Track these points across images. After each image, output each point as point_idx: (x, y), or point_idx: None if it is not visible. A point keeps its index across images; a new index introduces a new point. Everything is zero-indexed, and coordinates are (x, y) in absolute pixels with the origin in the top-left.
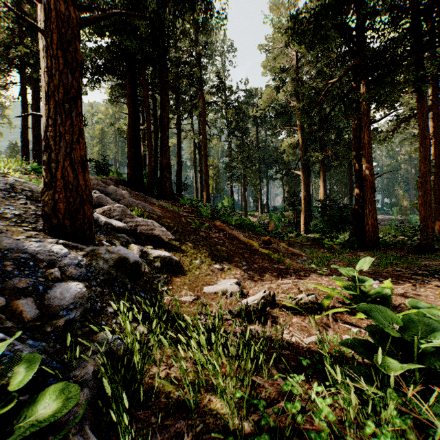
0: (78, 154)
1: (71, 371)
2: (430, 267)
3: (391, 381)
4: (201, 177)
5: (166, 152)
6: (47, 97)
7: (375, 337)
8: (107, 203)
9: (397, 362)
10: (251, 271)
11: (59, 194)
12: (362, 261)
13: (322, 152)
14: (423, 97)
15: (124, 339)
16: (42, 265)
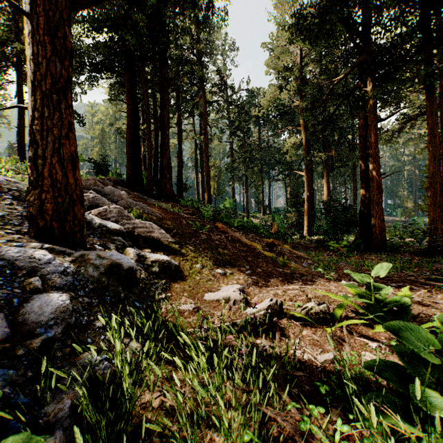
0: (67, 150)
1: (43, 406)
2: (442, 271)
3: (437, 423)
4: (203, 177)
5: (166, 151)
6: (33, 88)
7: (406, 360)
8: (103, 204)
9: (438, 395)
10: (255, 276)
11: (46, 193)
12: (377, 267)
13: (325, 152)
14: (432, 95)
15: (112, 359)
16: (22, 273)
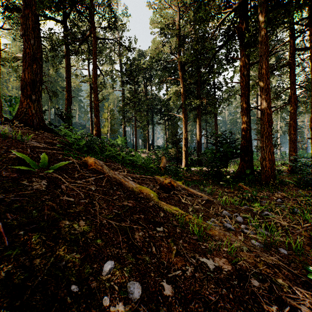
0: None
1: None
2: None
3: None
4: None
5: (32, 65)
6: None
7: None
8: None
9: None
10: None
11: None
12: None
13: (199, 99)
14: None
15: None
16: None
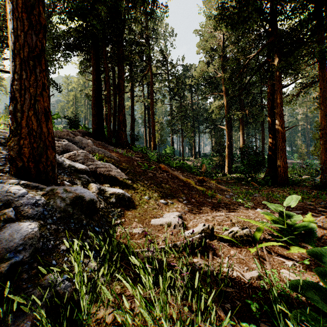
0: (41, 105)
1: None
2: None
3: None
4: (149, 130)
5: (122, 110)
6: (13, 55)
7: (326, 282)
8: (73, 150)
9: None
10: (190, 205)
11: (24, 140)
12: (288, 198)
13: (241, 111)
14: (324, 67)
15: (73, 278)
16: None
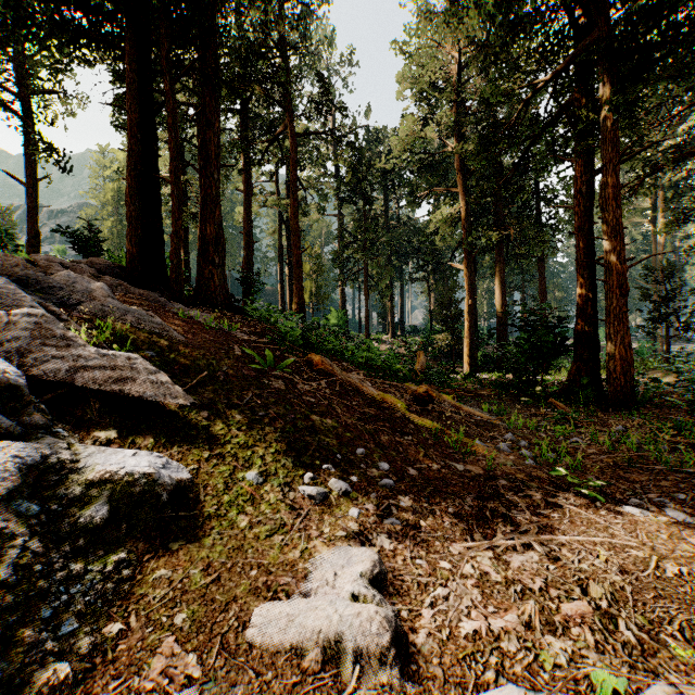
0: None
1: None
2: None
3: None
4: (291, 273)
5: (214, 212)
6: None
7: None
8: (17, 308)
9: None
10: (407, 498)
11: None
12: None
13: (500, 230)
14: None
15: None
16: None
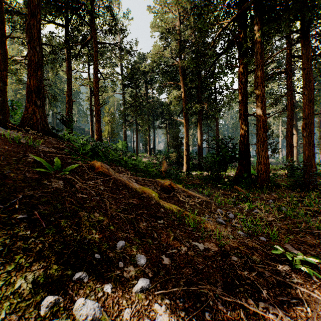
0: None
1: None
2: None
3: None
4: None
5: (36, 72)
6: None
7: None
8: None
9: None
10: (163, 307)
11: None
12: None
13: (200, 104)
14: (308, 43)
15: None
16: None
